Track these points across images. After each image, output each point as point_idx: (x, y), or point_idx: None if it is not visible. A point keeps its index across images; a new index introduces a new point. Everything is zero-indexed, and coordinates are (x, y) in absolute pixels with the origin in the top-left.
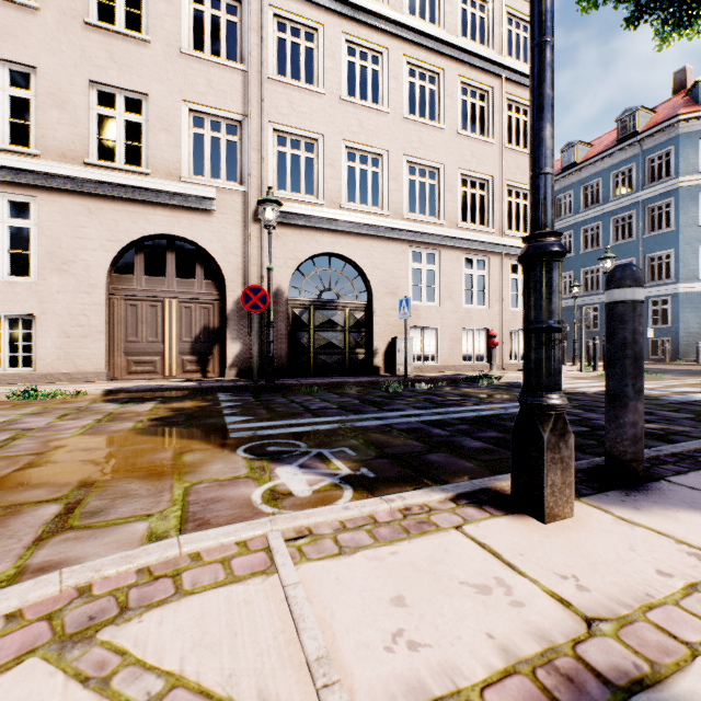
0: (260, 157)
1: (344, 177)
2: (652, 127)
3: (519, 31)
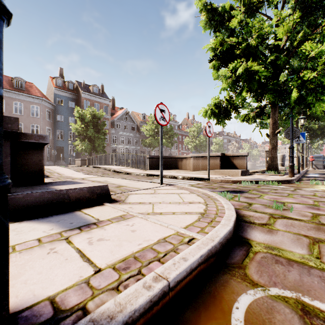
0: None
1: None
2: None
3: None
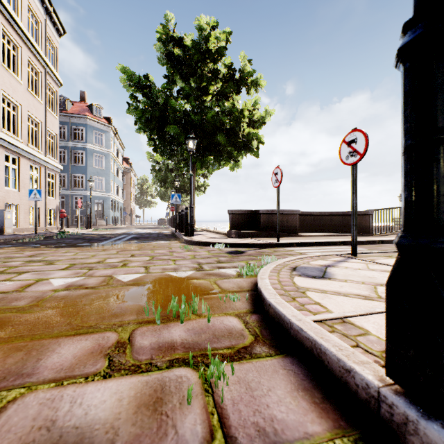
0: None
1: None
2: (76, 114)
3: (50, 48)
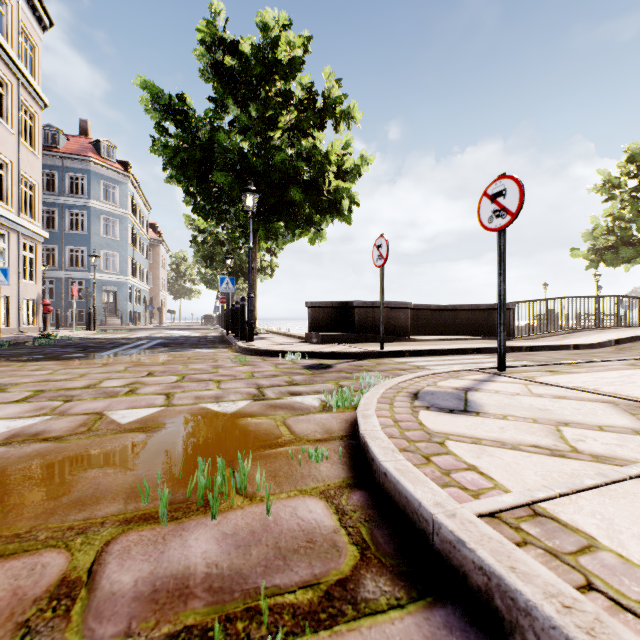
0: None
1: None
2: (73, 154)
3: (28, 46)
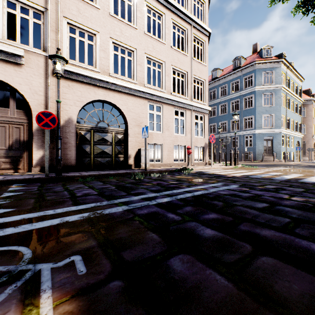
0: (57, 36)
1: (111, 59)
2: (246, 65)
3: (199, 5)
